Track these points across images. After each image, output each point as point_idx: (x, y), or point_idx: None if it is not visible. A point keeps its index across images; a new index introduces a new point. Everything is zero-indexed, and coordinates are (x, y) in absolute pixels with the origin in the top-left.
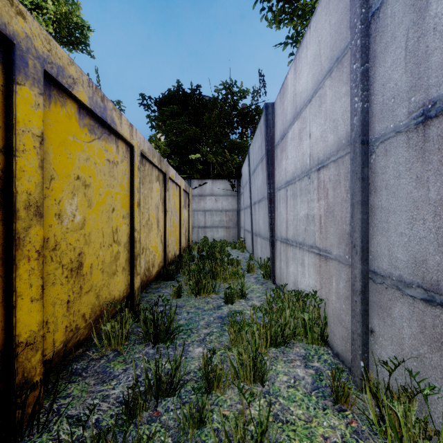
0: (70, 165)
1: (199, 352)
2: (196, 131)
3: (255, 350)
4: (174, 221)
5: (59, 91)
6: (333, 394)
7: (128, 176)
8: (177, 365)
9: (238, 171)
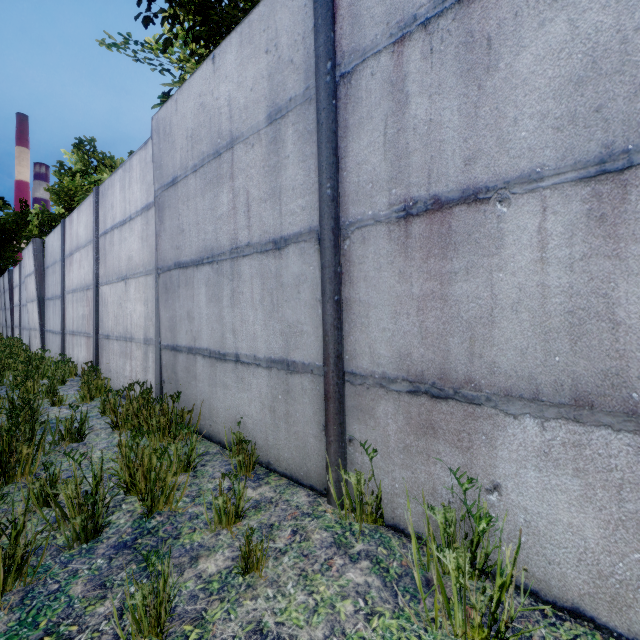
0: None
1: None
2: None
3: None
4: None
5: None
6: None
7: None
8: None
9: None
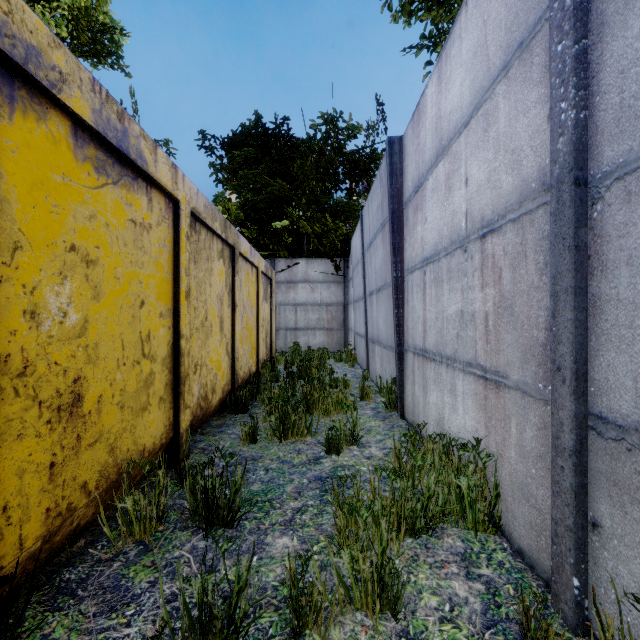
0: (57, 226)
1: (282, 546)
2: (283, 186)
3: (381, 552)
4: (249, 321)
5: (33, 92)
6: (524, 638)
7: (169, 249)
8: (241, 585)
9: (345, 246)
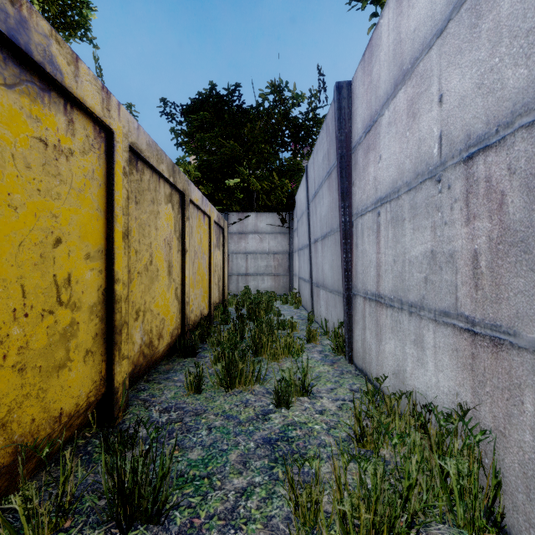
0: None
1: None
2: (235, 146)
3: None
4: (200, 266)
5: None
6: None
7: (101, 184)
8: None
9: (290, 201)
